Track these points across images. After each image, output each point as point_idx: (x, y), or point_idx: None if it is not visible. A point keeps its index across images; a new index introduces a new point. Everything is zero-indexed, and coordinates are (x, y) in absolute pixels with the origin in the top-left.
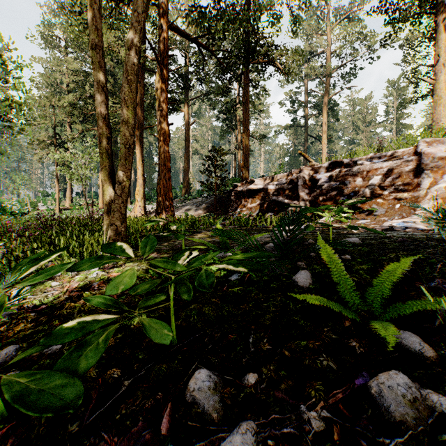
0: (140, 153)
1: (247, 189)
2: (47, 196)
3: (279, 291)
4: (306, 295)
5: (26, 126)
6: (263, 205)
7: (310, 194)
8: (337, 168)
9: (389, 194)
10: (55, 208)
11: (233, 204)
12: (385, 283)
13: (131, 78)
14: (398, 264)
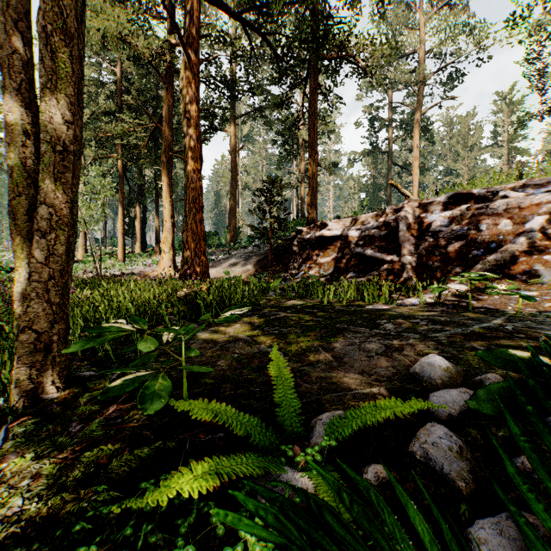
0: (167, 187)
1: (317, 237)
2: None
3: None
4: None
5: None
6: (341, 261)
7: (418, 244)
8: (463, 203)
9: None
10: None
11: (296, 257)
12: None
13: None
14: None
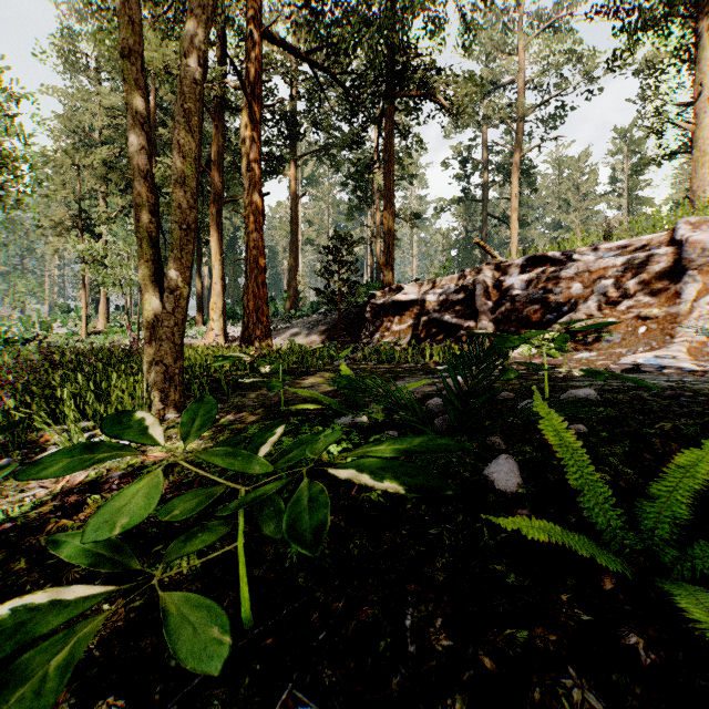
0: (217, 243)
1: (392, 302)
2: (68, 311)
3: (458, 500)
4: (520, 520)
5: (26, 197)
6: (418, 328)
7: (495, 309)
8: (540, 266)
9: (628, 309)
10: (80, 332)
11: (369, 325)
12: (677, 494)
13: (190, 107)
14: (700, 453)
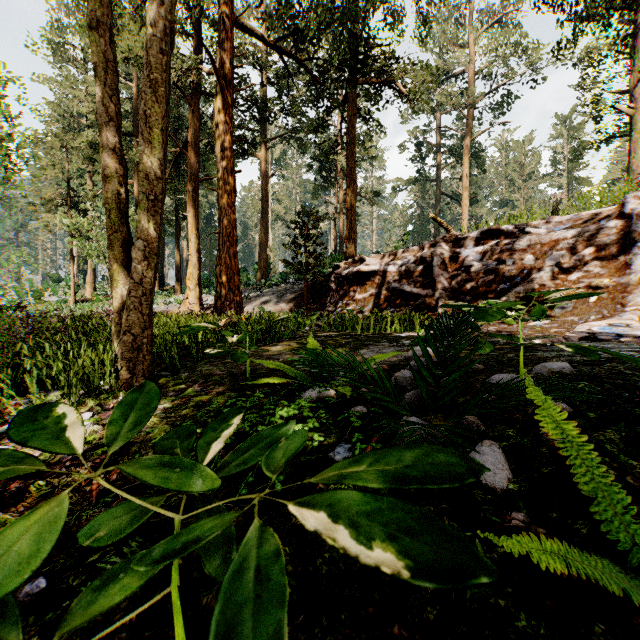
0: (193, 218)
1: (354, 272)
2: (58, 281)
3: (440, 498)
4: (527, 540)
5: (13, 174)
6: (379, 297)
7: (451, 279)
8: (494, 239)
9: (579, 279)
10: (69, 300)
11: (333, 294)
12: None
13: (157, 78)
14: None
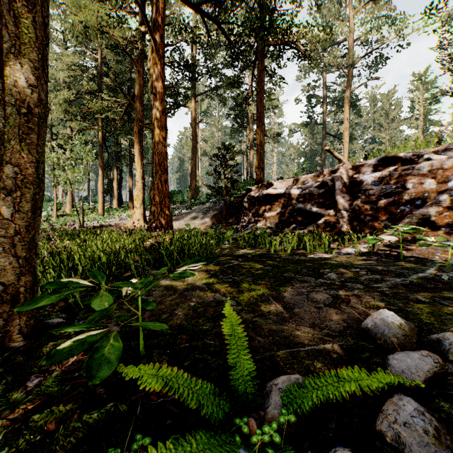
0: (139, 153)
1: (264, 194)
2: (49, 200)
3: None
4: None
5: None
6: (285, 215)
7: (352, 201)
8: (391, 165)
9: None
10: (53, 214)
11: (246, 212)
12: None
13: None
14: None
